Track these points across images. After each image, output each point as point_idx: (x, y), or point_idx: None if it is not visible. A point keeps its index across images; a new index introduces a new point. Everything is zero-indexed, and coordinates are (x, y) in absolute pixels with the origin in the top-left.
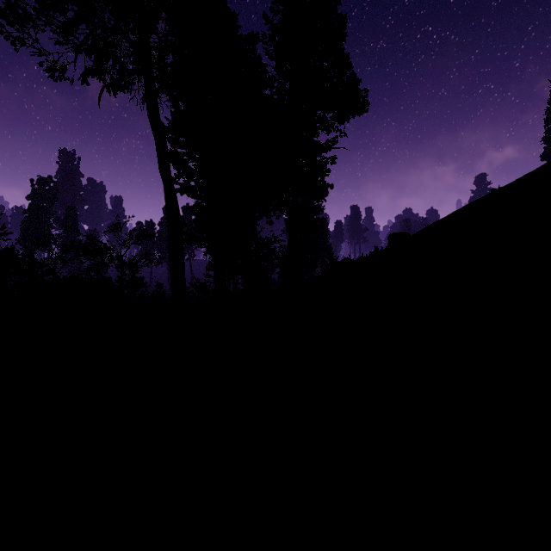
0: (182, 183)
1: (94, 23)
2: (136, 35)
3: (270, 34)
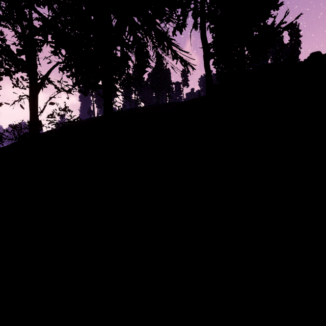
0: None
1: None
2: None
3: None
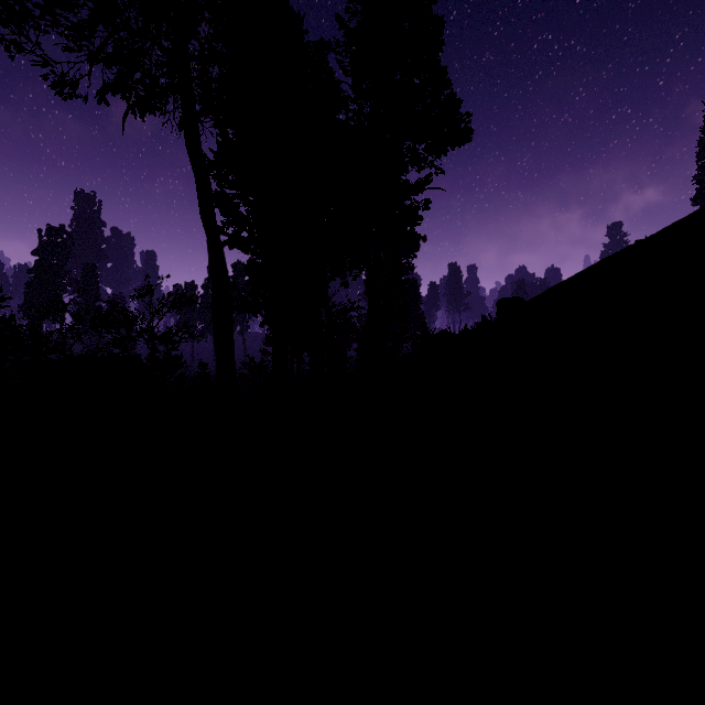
0: (231, 234)
1: (115, 24)
2: (171, 41)
3: (346, 42)
